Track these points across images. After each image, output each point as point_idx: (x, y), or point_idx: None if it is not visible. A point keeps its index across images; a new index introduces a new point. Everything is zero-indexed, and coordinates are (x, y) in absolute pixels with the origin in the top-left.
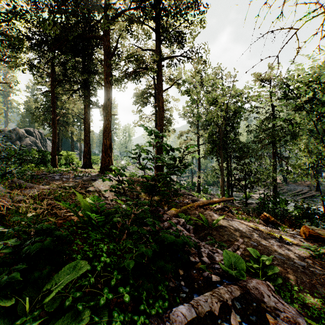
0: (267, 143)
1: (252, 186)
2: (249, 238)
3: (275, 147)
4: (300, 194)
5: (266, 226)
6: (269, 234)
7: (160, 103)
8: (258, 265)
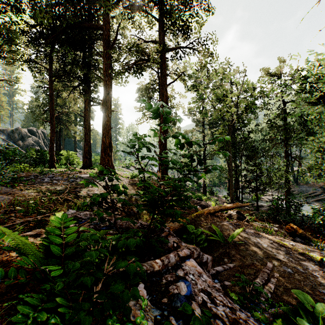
0: (280, 142)
1: (264, 188)
2: (279, 260)
3: (289, 146)
4: (313, 196)
5: (293, 240)
6: (302, 253)
7: (164, 98)
8: (313, 320)
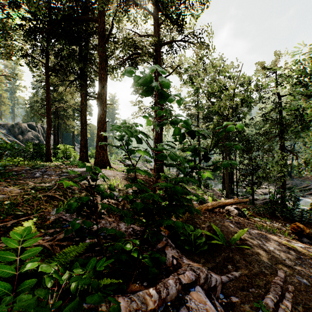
0: (275, 136)
1: (261, 182)
2: (290, 268)
3: (285, 139)
4: (307, 190)
5: (299, 240)
6: None
7: None
8: None
